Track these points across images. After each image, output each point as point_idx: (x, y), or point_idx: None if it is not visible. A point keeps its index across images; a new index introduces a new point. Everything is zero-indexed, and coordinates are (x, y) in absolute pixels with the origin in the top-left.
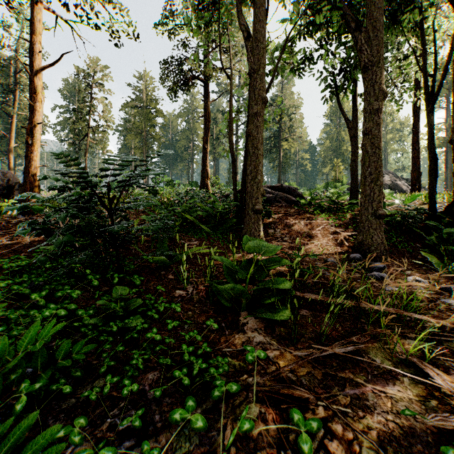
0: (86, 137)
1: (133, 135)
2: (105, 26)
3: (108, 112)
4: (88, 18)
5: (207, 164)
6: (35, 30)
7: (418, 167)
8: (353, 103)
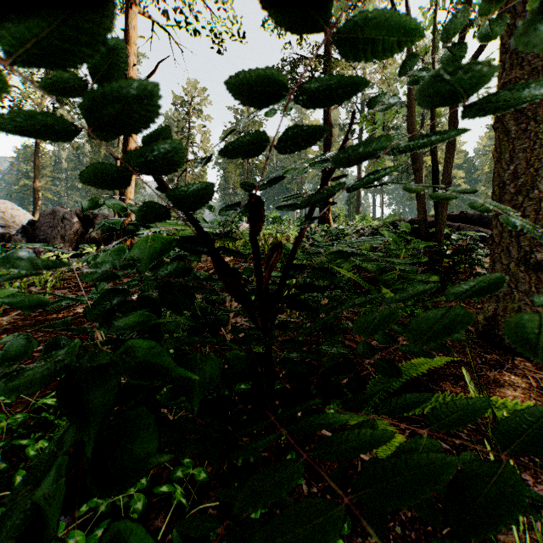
0: (185, 172)
1: (234, 167)
2: (205, 29)
3: (208, 142)
4: (186, 22)
5: None
6: (129, 40)
7: None
8: None
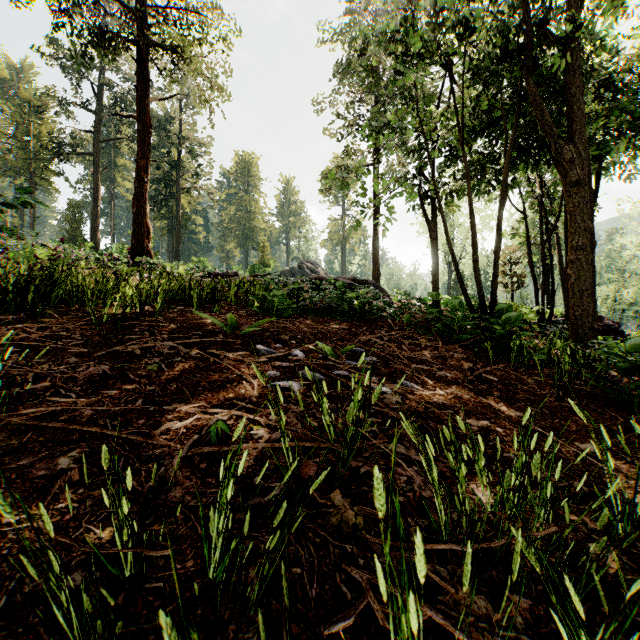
0: None
1: None
2: None
3: None
4: None
5: (147, 211)
6: None
7: (378, 267)
8: (434, 205)
